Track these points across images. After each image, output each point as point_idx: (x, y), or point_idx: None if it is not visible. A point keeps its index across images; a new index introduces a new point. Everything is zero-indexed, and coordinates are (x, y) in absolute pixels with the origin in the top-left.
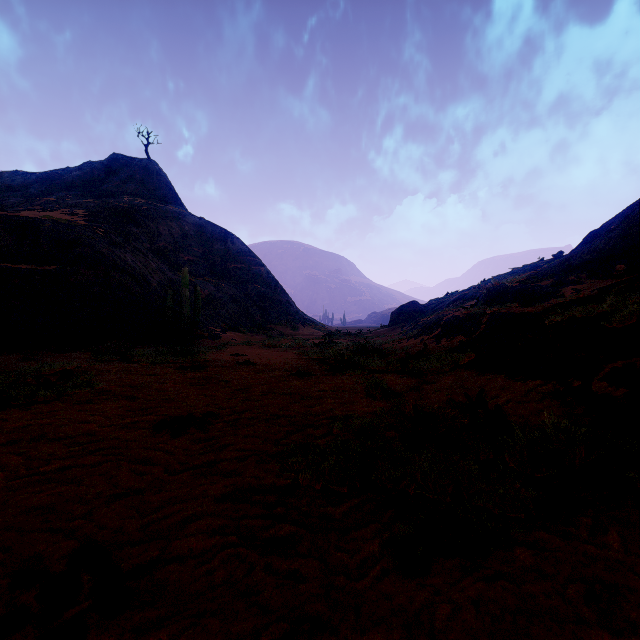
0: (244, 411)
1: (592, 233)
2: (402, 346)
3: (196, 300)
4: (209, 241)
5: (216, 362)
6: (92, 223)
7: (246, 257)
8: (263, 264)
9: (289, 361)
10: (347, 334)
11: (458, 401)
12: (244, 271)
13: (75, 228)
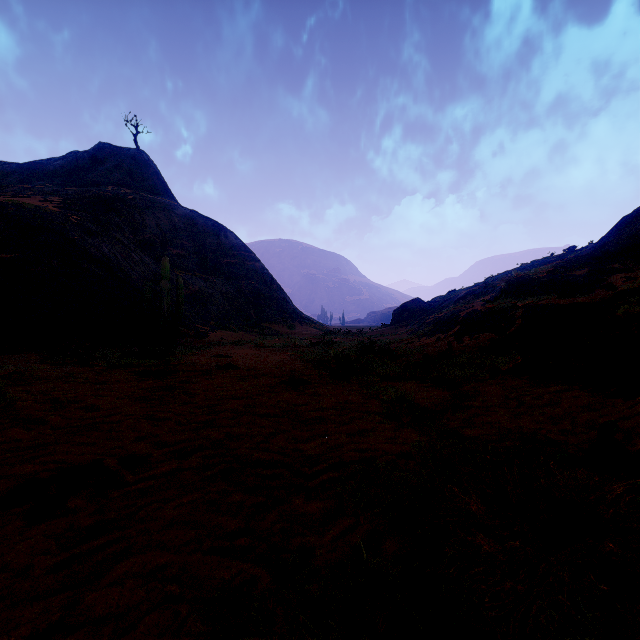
0: (195, 451)
1: (627, 218)
2: (414, 346)
3: (178, 294)
4: (200, 234)
5: (191, 365)
6: (66, 210)
7: (240, 252)
8: (258, 259)
9: (281, 364)
10: (347, 333)
11: (534, 431)
12: (238, 266)
13: (43, 214)
